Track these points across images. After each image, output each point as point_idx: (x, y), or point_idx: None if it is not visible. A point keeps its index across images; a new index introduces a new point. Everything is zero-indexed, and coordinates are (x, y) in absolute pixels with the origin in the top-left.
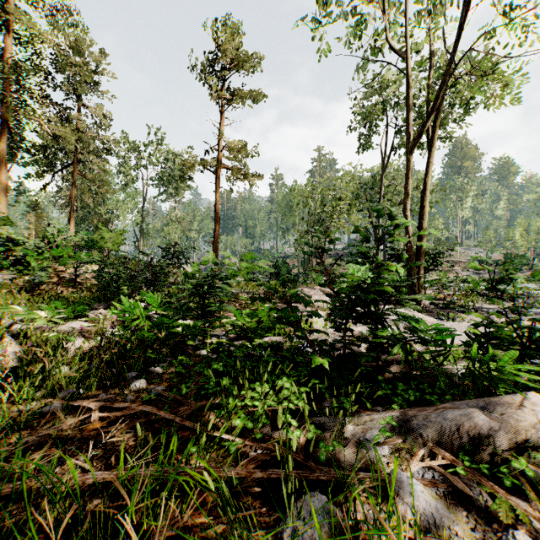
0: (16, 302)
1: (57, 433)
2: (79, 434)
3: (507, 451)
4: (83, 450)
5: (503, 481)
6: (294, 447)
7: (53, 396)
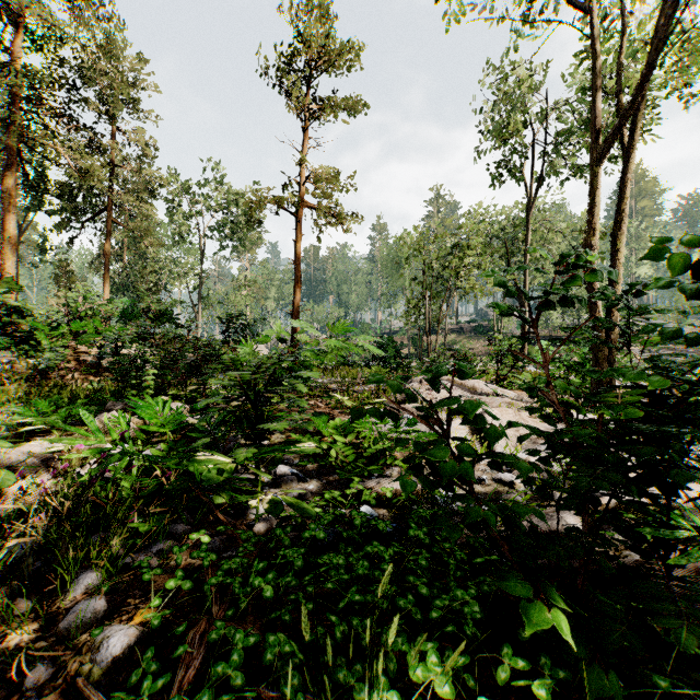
0: (1, 398)
1: None
2: None
3: None
4: None
5: None
6: None
7: None
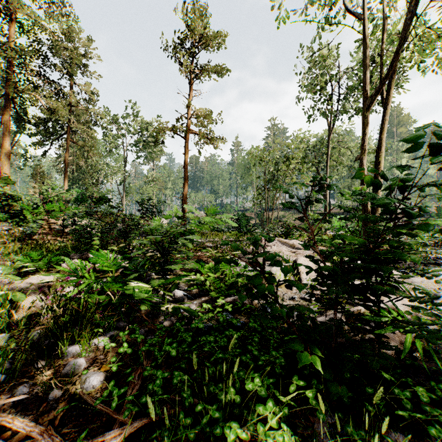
0: (4, 251)
1: None
2: None
3: None
4: None
5: None
6: None
7: None
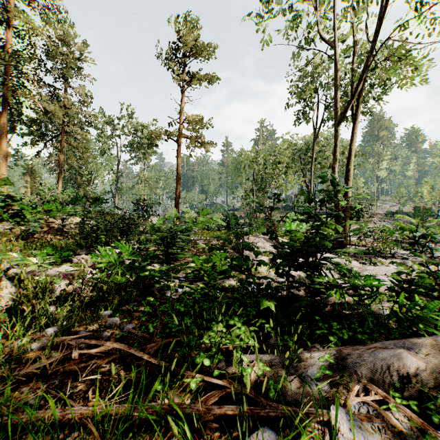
0: (14, 248)
1: (43, 367)
2: (62, 369)
3: (433, 389)
4: (64, 384)
5: (431, 417)
6: (248, 389)
7: (41, 332)
